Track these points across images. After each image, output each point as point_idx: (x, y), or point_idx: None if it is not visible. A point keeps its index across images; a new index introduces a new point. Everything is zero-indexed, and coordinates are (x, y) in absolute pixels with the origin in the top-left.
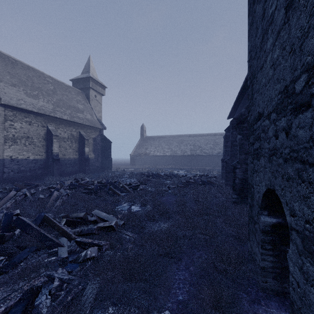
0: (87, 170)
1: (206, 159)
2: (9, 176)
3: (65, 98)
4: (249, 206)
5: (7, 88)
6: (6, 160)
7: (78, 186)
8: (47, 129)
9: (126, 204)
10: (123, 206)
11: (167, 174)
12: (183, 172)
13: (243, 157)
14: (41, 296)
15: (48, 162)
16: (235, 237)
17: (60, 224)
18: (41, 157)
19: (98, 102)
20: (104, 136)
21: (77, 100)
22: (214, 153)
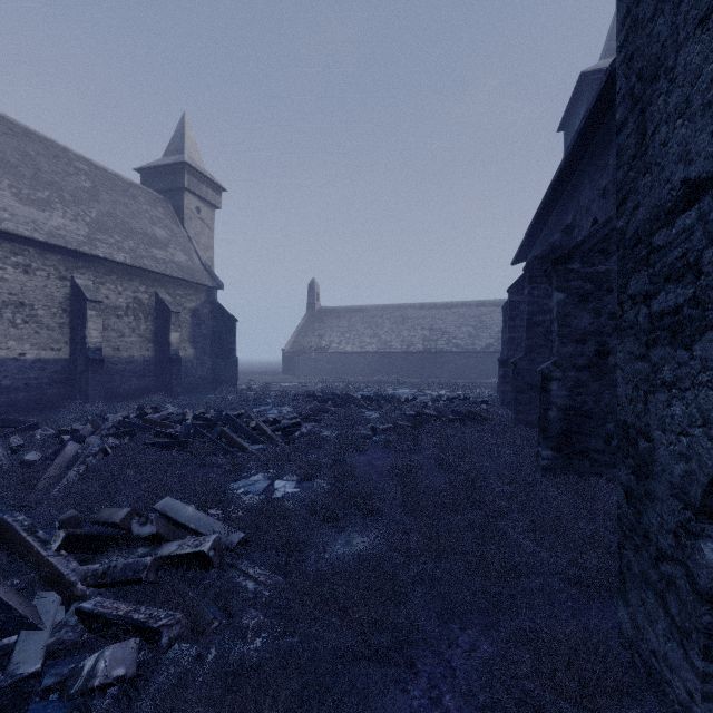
0: (174, 385)
1: (460, 361)
2: None
3: (121, 211)
4: (627, 494)
5: None
6: None
7: (140, 427)
8: (73, 285)
9: (262, 476)
10: (253, 482)
11: (370, 397)
12: (407, 391)
13: (568, 351)
14: None
15: (74, 366)
16: (568, 579)
17: (43, 551)
18: (57, 355)
19: (206, 224)
20: (218, 305)
21: (152, 217)
22: (478, 346)
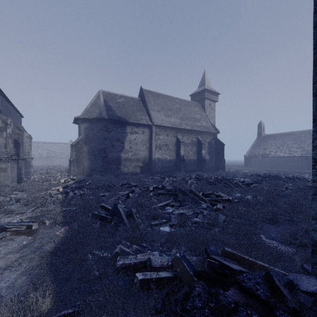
0: (203, 169)
1: None
2: (157, 170)
3: (187, 112)
4: None
5: (156, 114)
6: (156, 160)
7: (201, 179)
8: (177, 138)
9: (239, 194)
10: (237, 195)
11: (289, 177)
12: None
13: None
14: (199, 216)
15: (177, 161)
16: None
17: (199, 194)
18: (173, 158)
19: (212, 109)
20: (217, 139)
21: (195, 111)
22: None
